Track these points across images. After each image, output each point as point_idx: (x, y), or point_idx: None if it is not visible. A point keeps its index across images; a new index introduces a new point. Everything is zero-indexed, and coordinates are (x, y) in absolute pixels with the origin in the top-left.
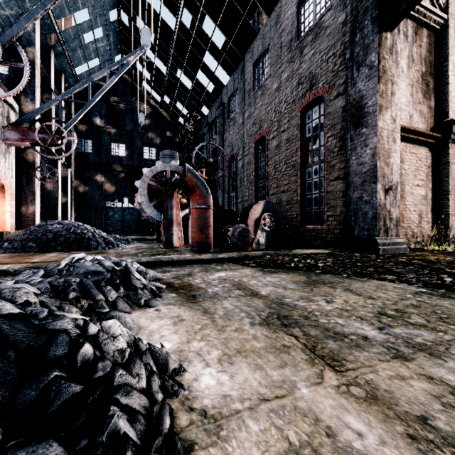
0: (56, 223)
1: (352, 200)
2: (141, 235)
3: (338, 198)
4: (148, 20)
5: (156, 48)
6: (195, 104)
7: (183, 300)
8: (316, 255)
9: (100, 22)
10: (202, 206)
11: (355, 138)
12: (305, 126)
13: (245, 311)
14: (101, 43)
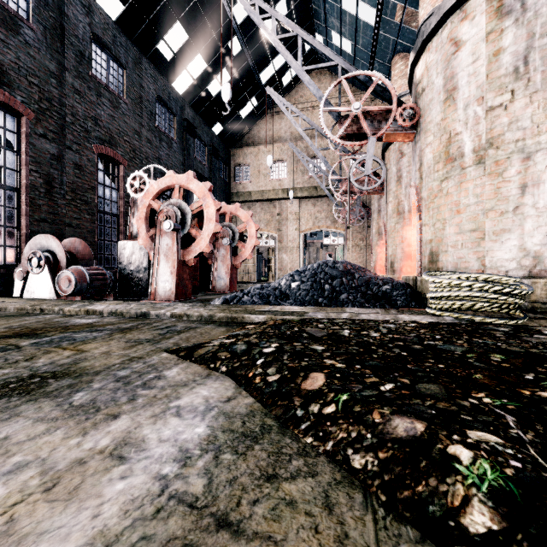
0: None
1: None
2: None
3: None
4: None
5: None
6: None
7: None
8: None
9: None
10: None
11: None
12: None
13: None
14: None
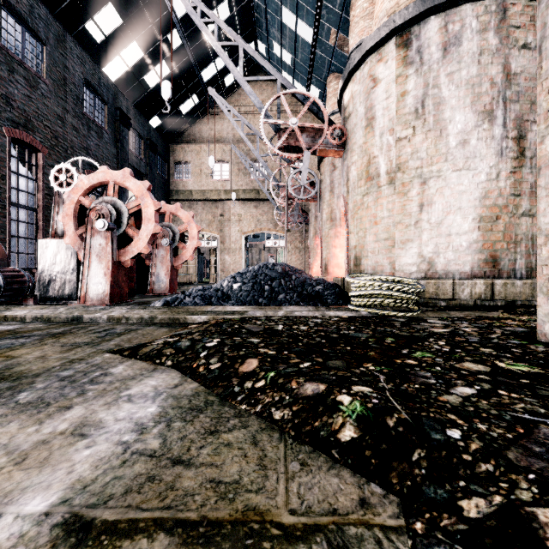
0: None
1: None
2: None
3: None
4: None
5: None
6: None
7: None
8: None
9: None
10: None
11: None
12: None
13: None
14: None
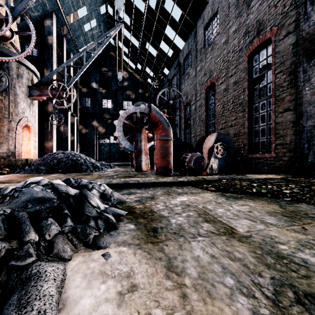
0: (61, 153)
1: (306, 128)
2: (122, 162)
3: (287, 128)
4: (126, 8)
5: (131, 29)
6: (159, 67)
7: (141, 236)
8: (272, 180)
9: (94, 15)
10: (164, 138)
11: (308, 69)
12: (252, 68)
13: (230, 272)
14: (95, 30)
